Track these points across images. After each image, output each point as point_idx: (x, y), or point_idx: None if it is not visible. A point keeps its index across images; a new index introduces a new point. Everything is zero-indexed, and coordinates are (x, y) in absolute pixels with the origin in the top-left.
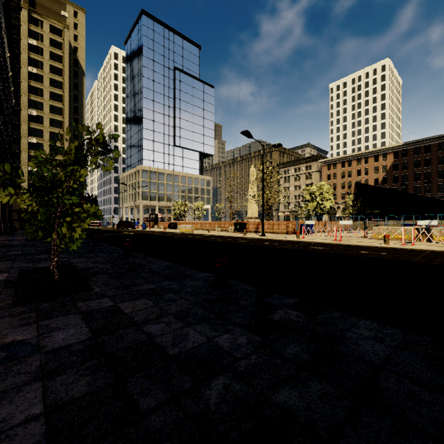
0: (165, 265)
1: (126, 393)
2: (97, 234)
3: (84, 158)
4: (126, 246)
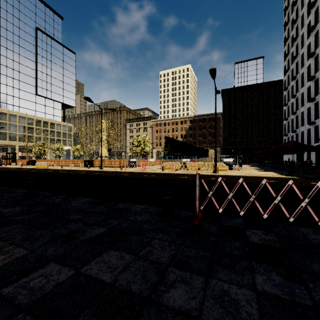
0: None
1: None
2: None
3: None
4: None
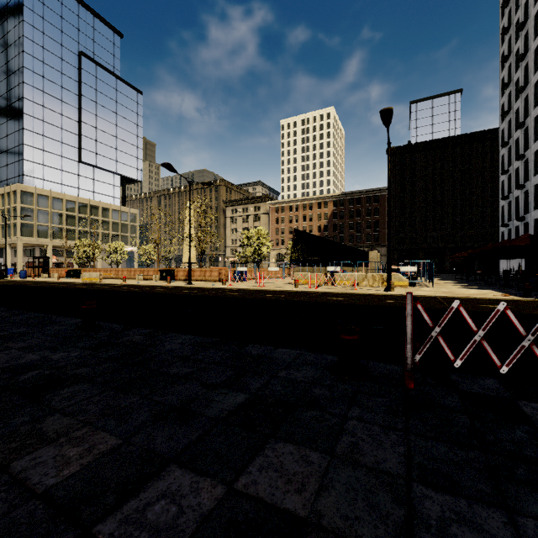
0: (33, 316)
1: None
2: None
3: None
4: None
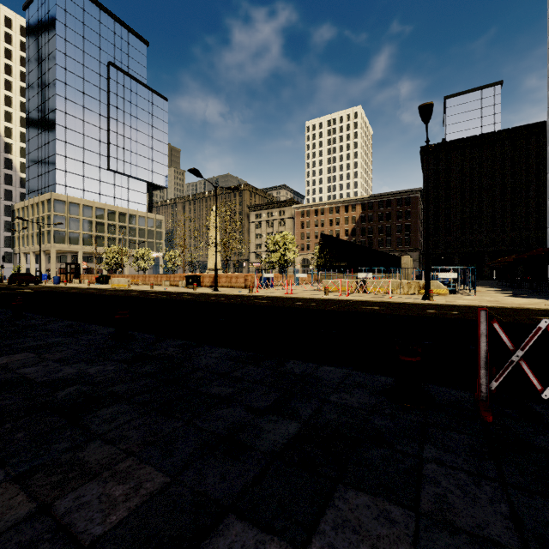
0: (67, 324)
1: None
2: None
3: None
4: (15, 305)
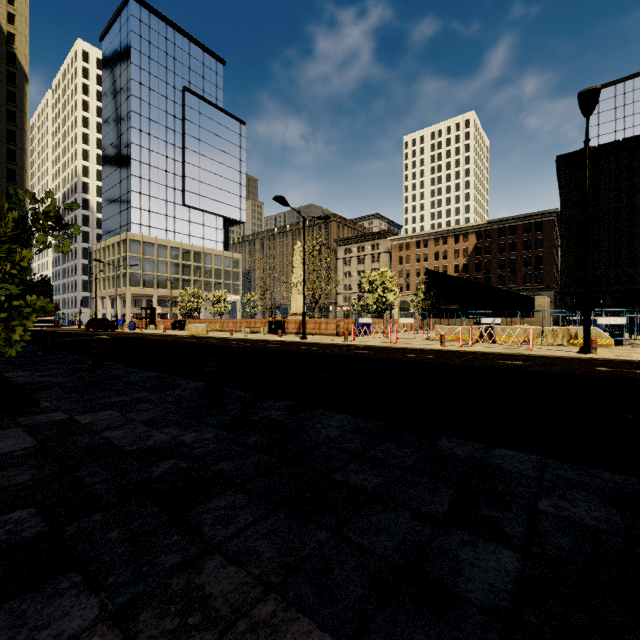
0: (149, 376)
1: (73, 476)
2: (49, 338)
3: (27, 236)
4: (95, 353)
